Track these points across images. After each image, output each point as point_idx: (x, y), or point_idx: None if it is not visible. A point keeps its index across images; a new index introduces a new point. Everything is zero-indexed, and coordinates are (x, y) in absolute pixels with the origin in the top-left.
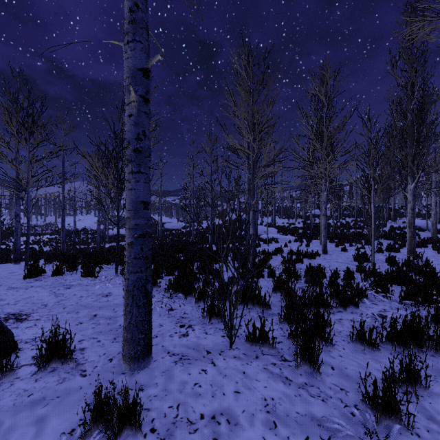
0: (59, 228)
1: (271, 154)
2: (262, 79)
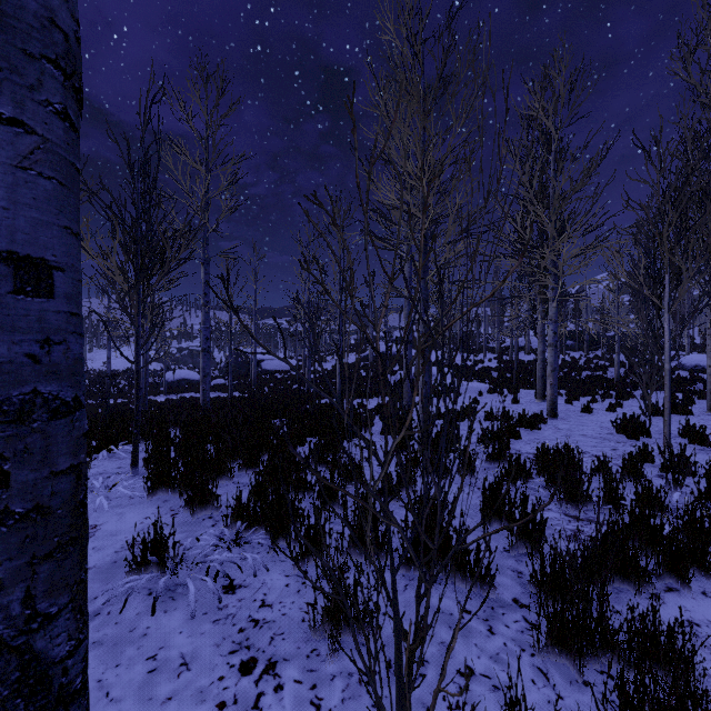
0: (89, 369)
1: (464, 216)
2: (443, 63)
